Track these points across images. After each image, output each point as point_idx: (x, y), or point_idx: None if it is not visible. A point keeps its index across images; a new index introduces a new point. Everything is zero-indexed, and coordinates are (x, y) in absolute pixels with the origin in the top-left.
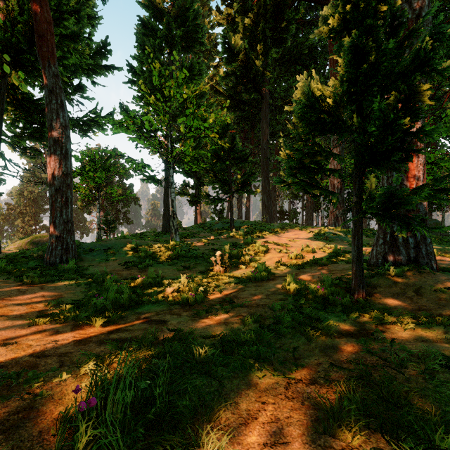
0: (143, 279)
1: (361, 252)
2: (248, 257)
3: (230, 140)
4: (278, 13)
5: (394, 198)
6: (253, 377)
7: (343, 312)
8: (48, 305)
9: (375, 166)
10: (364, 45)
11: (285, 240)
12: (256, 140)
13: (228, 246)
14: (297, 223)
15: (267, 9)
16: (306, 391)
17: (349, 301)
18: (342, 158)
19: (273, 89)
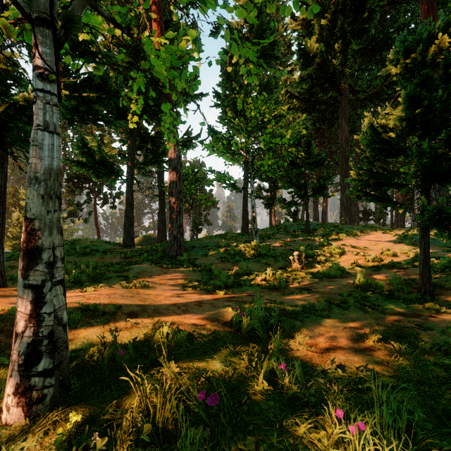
0: (237, 270)
1: (428, 255)
2: (323, 258)
3: (306, 146)
4: (359, 5)
5: (443, 214)
6: (323, 323)
7: (404, 303)
8: (184, 281)
9: (439, 183)
10: (419, 93)
11: (364, 243)
12: (334, 138)
13: (304, 247)
14: (385, 225)
15: (346, 4)
16: (355, 331)
17: (412, 296)
18: (406, 176)
19: (353, 83)
